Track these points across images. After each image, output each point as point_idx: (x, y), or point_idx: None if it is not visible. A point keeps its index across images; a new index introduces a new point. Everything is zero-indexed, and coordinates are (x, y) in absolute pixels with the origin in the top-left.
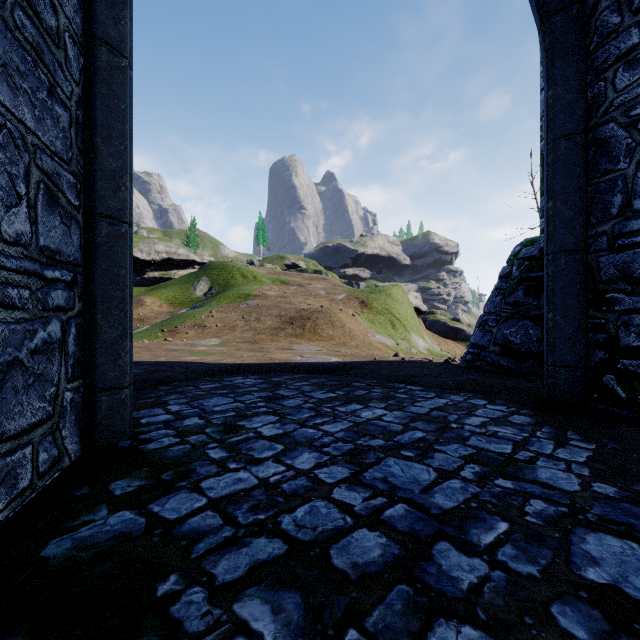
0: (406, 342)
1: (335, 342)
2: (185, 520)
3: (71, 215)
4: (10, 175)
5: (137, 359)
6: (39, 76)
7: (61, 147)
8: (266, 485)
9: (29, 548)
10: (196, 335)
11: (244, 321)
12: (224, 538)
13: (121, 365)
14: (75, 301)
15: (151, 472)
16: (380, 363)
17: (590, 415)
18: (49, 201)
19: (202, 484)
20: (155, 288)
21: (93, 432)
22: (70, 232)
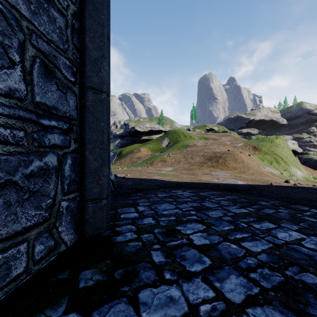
0: (287, 172)
1: (237, 171)
2: None
3: (67, 86)
4: (2, 44)
5: (133, 176)
6: None
7: (57, 39)
8: None
9: None
10: (161, 165)
11: (184, 158)
12: None
13: (101, 184)
14: (71, 142)
15: (110, 266)
16: (276, 187)
17: None
18: (46, 72)
19: (139, 295)
20: (145, 144)
21: (84, 226)
22: (66, 97)
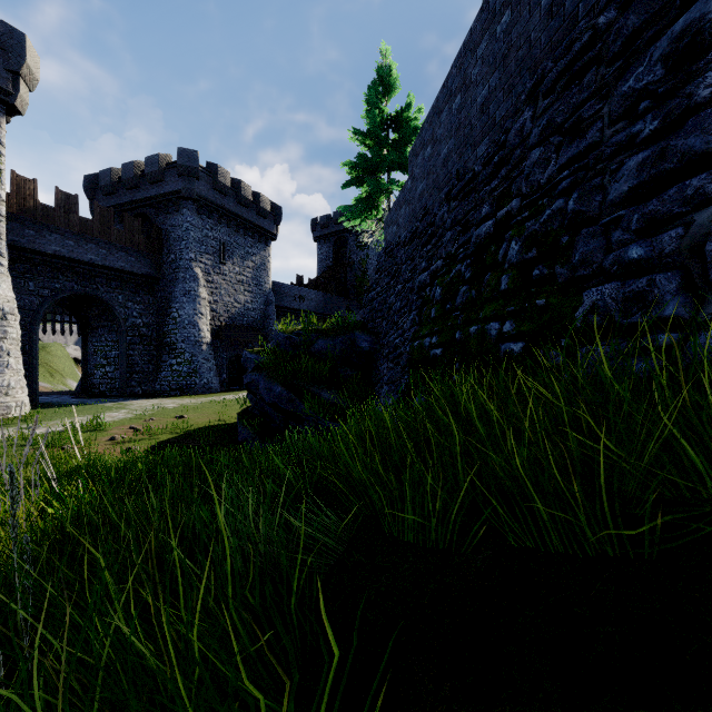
0: (63, 385)
1: None
2: None
3: None
4: None
5: None
6: None
7: None
8: None
9: None
10: None
11: None
12: None
13: None
14: None
15: None
16: (44, 392)
17: (87, 394)
18: None
19: None
20: None
21: None
22: None
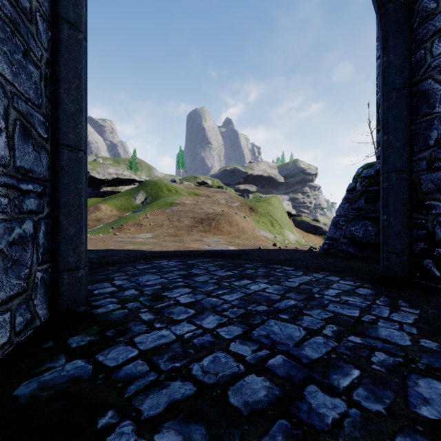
0: (281, 236)
1: (232, 236)
2: (121, 367)
3: (41, 144)
4: None
5: (94, 247)
6: (16, 42)
7: (33, 95)
8: (181, 340)
9: (5, 389)
10: (136, 231)
11: (169, 221)
12: (149, 381)
13: (78, 252)
14: (44, 206)
15: (99, 330)
16: (263, 250)
17: (414, 288)
18: (24, 134)
19: (135, 339)
20: (108, 198)
21: (58, 301)
22: (40, 157)
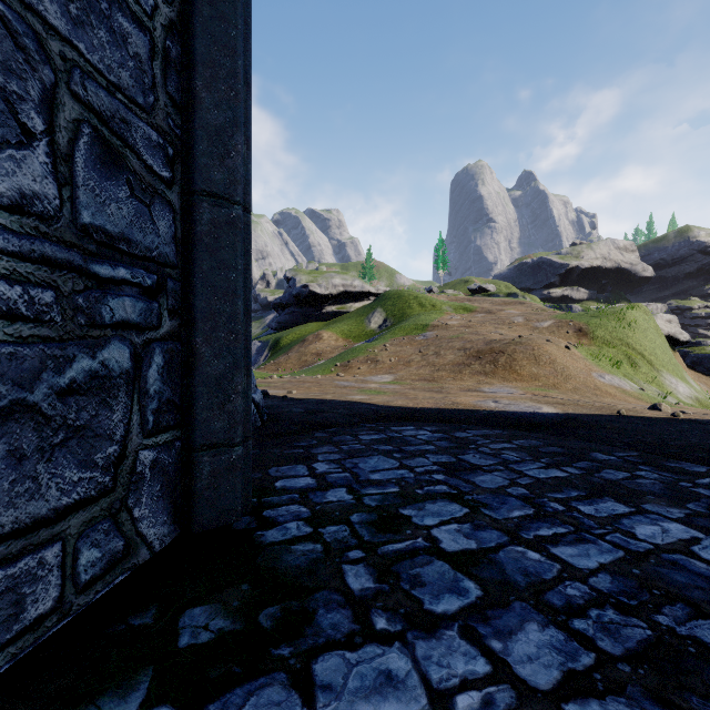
0: (655, 386)
1: (541, 383)
2: None
3: (153, 189)
4: (3, 91)
5: (304, 395)
6: None
7: (131, 82)
8: None
9: None
10: (368, 370)
11: (420, 355)
12: None
13: (230, 411)
14: (162, 317)
15: (249, 599)
16: (631, 420)
17: None
18: (104, 158)
19: (316, 666)
20: (332, 322)
21: (192, 507)
22: (151, 214)
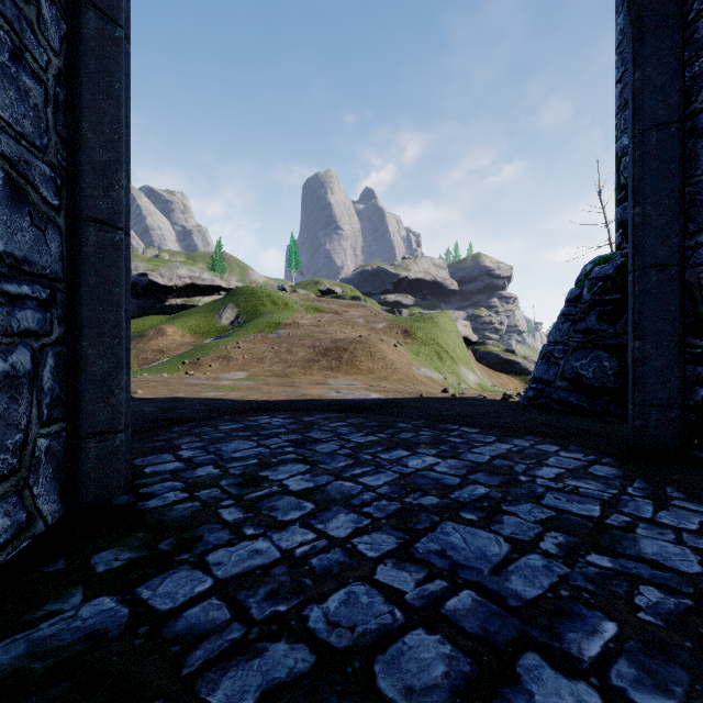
0: (454, 376)
1: (375, 376)
2: (181, 612)
3: (47, 216)
4: None
5: (152, 395)
6: None
7: (32, 129)
8: (290, 560)
9: None
10: (220, 368)
11: (274, 352)
12: (230, 642)
13: (114, 404)
14: (53, 324)
15: (147, 539)
16: (427, 400)
17: (690, 466)
18: (13, 195)
19: (209, 557)
20: (177, 316)
21: (78, 487)
22: (45, 238)
